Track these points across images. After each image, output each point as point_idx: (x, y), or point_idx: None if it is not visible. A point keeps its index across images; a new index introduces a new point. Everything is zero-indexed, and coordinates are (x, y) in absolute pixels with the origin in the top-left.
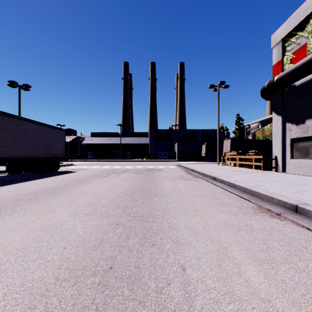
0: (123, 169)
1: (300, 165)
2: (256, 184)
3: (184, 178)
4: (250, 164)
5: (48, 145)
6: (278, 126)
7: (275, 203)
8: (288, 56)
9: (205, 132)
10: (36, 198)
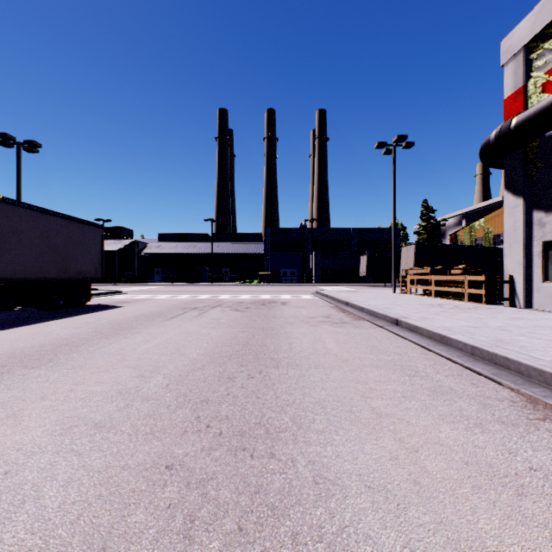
0: (213, 301)
1: None
2: (495, 337)
3: (332, 320)
4: (458, 291)
5: (66, 255)
6: (515, 218)
7: None
8: (537, 78)
9: (365, 234)
10: (3, 372)
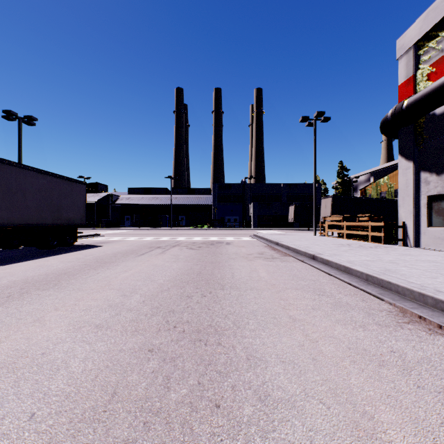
0: (172, 242)
1: (443, 237)
2: (385, 268)
3: (265, 256)
4: (364, 234)
5: (59, 206)
6: (407, 178)
7: (429, 304)
8: (424, 69)
9: (293, 188)
10: (23, 292)
